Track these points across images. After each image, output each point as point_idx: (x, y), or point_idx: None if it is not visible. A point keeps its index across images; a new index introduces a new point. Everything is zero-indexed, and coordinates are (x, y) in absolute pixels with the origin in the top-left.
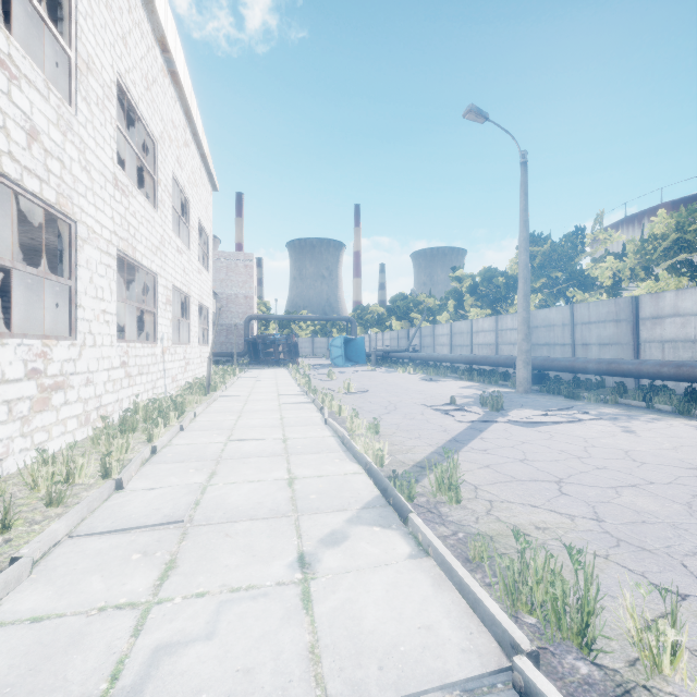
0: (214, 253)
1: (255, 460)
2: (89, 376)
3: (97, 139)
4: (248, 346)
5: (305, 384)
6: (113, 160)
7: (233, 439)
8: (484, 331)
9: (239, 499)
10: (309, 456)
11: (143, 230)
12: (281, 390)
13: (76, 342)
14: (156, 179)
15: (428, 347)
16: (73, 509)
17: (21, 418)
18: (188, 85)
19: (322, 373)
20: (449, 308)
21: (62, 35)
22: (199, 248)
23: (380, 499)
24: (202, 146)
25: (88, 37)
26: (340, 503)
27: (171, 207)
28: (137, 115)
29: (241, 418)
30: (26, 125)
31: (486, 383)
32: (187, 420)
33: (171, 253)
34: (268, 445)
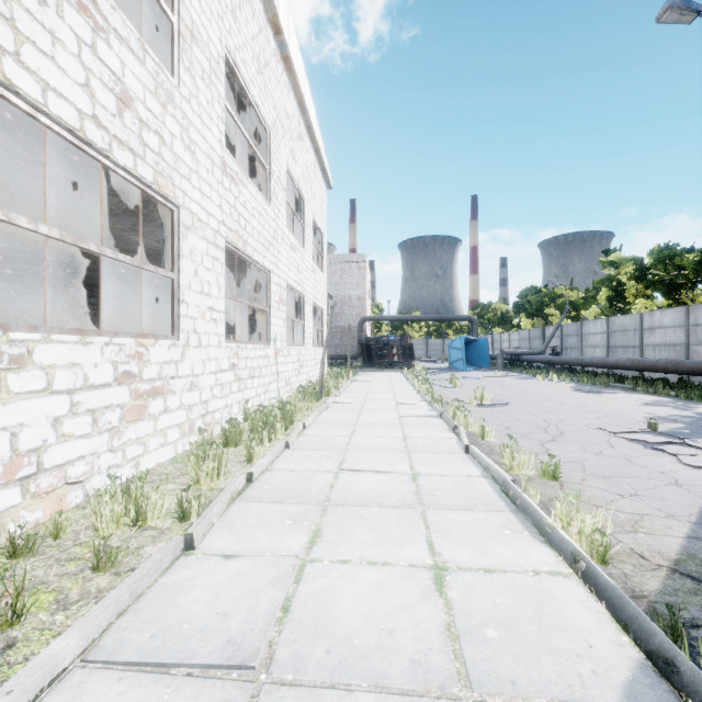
0: (329, 256)
1: (375, 512)
2: (194, 380)
3: (203, 118)
4: (362, 349)
5: (426, 392)
6: (221, 143)
7: (345, 468)
8: (663, 327)
9: (353, 610)
10: (458, 516)
11: (254, 222)
12: (398, 398)
13: (178, 342)
14: (268, 170)
15: (572, 349)
16: (104, 598)
17: (109, 430)
18: (302, 72)
19: (442, 377)
20: (599, 301)
21: (165, 1)
22: (314, 249)
23: (654, 680)
24: (315, 140)
25: (192, 2)
26: (559, 675)
27: (284, 201)
28: (249, 100)
29: (355, 434)
30: (116, 88)
31: (681, 399)
32: (294, 434)
33: (284, 249)
34: (392, 485)
